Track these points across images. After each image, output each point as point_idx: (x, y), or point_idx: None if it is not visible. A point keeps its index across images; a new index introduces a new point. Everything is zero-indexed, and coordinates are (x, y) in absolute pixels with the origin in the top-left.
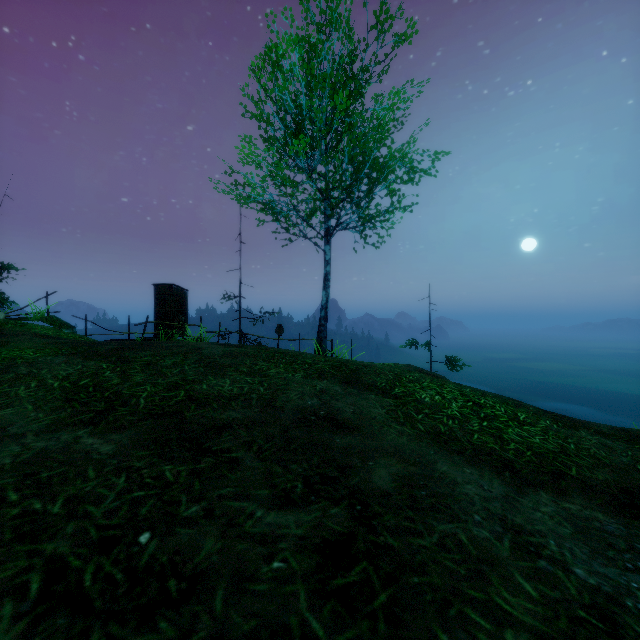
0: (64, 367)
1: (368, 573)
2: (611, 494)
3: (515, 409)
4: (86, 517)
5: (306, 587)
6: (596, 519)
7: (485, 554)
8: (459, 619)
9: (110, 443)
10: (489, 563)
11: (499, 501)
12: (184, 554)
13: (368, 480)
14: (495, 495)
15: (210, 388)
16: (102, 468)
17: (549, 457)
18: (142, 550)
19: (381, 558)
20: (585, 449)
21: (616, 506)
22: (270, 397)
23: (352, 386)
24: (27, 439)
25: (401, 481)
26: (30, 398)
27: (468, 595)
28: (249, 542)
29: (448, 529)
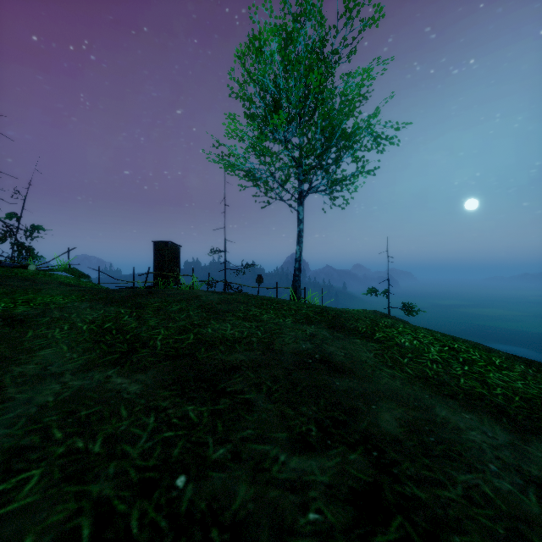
0: (89, 312)
1: (406, 530)
2: None
3: (488, 354)
4: (124, 457)
5: None
6: None
7: (516, 510)
8: None
9: (136, 383)
10: (524, 521)
11: (508, 449)
12: (220, 500)
13: (376, 424)
14: (502, 443)
15: (215, 332)
16: (132, 407)
17: (537, 403)
18: (180, 495)
19: (414, 512)
20: None
21: None
22: (268, 341)
23: (337, 331)
24: (65, 378)
25: (407, 426)
26: (64, 339)
27: None
28: (279, 489)
29: (469, 480)
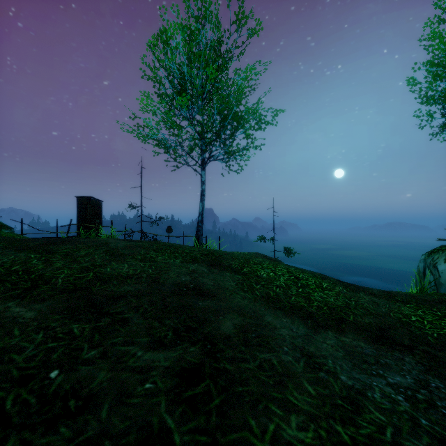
0: None
1: (209, 387)
2: (371, 331)
3: (321, 280)
4: (10, 362)
5: (166, 398)
6: (359, 346)
7: (287, 371)
8: (264, 410)
9: (33, 310)
10: (289, 376)
11: (301, 338)
12: (83, 383)
13: (218, 328)
14: (299, 334)
15: (112, 270)
16: (25, 328)
17: (337, 310)
18: (51, 382)
19: (219, 377)
20: (361, 304)
21: (373, 338)
22: (156, 276)
23: (214, 267)
24: None
25: (240, 328)
26: None
27: (272, 396)
28: (130, 372)
29: (266, 357)
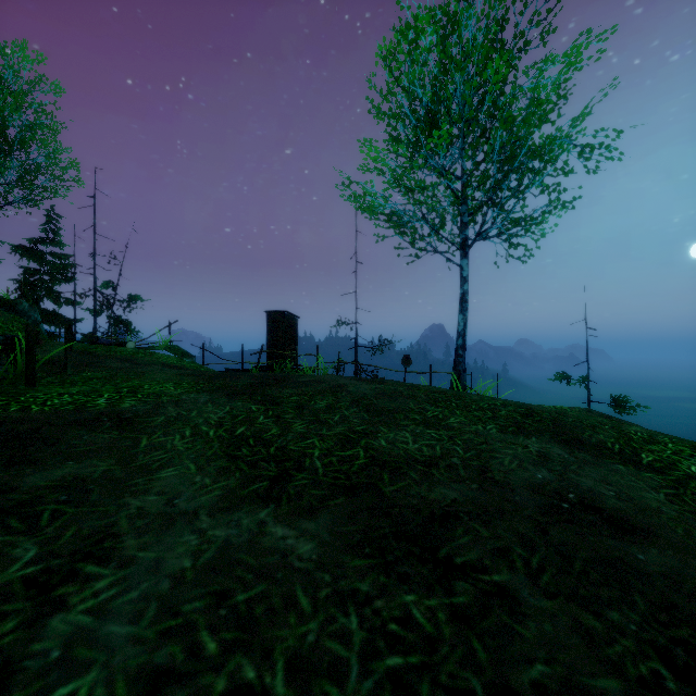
0: (212, 408)
1: None
2: None
3: None
4: None
5: None
6: None
7: None
8: None
9: (307, 537)
10: None
11: None
12: None
13: None
14: None
15: (391, 445)
16: (314, 590)
17: None
18: None
19: None
20: None
21: None
22: (479, 464)
23: (577, 448)
24: (201, 522)
25: None
26: (189, 453)
27: None
28: None
29: None
